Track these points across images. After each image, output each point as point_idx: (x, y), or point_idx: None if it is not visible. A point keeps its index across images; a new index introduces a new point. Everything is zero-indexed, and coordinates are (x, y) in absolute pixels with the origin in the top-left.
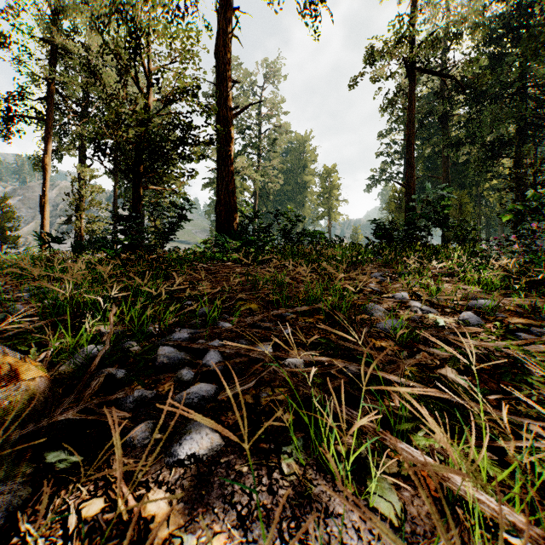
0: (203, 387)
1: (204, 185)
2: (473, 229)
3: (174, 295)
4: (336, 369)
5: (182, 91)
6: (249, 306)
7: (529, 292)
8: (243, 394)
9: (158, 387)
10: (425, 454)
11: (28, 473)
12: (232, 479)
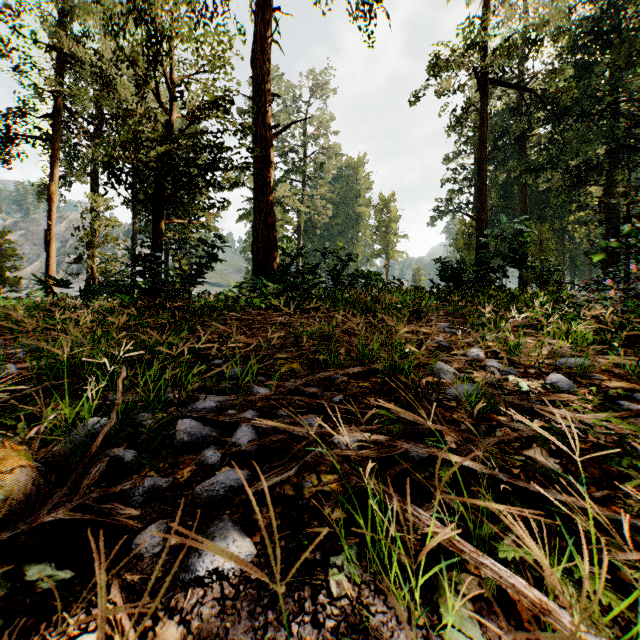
0: (232, 474)
1: (239, 217)
2: (556, 270)
3: (201, 351)
4: (398, 451)
5: (212, 106)
6: (291, 365)
7: (628, 348)
8: (282, 483)
9: (176, 474)
10: (514, 568)
11: (0, 598)
12: (265, 603)
